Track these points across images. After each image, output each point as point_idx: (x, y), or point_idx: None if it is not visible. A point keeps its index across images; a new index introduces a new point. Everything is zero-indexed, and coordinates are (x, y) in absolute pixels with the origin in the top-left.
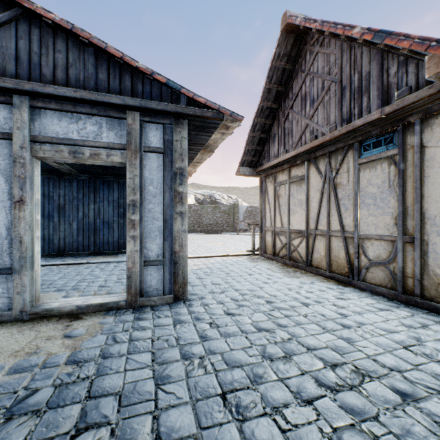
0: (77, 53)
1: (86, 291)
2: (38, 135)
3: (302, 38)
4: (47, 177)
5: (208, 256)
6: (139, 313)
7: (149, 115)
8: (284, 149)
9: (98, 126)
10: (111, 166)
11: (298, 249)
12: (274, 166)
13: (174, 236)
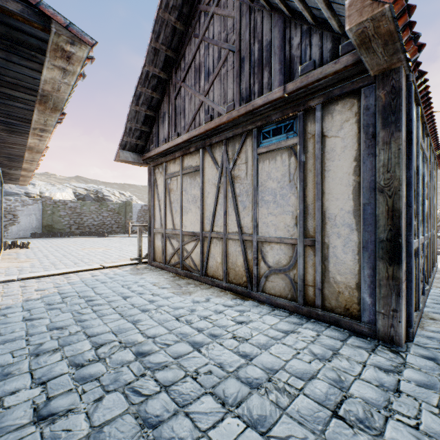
0: None
1: None
2: None
3: None
4: None
5: (71, 272)
6: None
7: None
8: (176, 132)
9: None
10: None
11: (192, 255)
12: (164, 152)
13: None
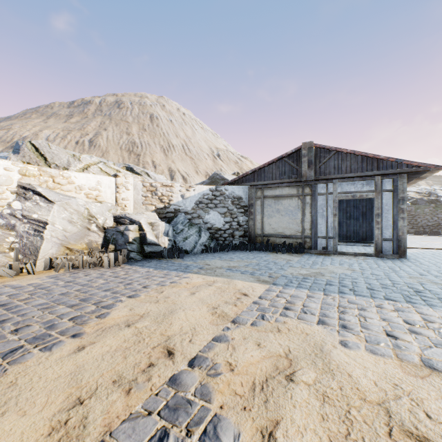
0: (354, 159)
1: None
2: (340, 192)
3: None
4: None
5: (422, 248)
6: (382, 258)
7: (385, 176)
8: None
9: (362, 184)
10: None
11: None
12: None
13: (398, 228)
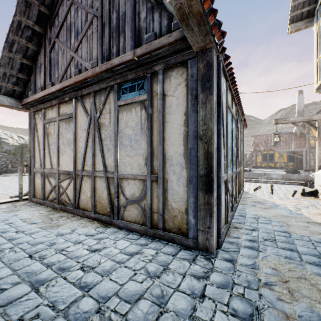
0: None
1: None
2: None
3: None
4: None
5: None
6: None
7: None
8: (51, 81)
9: None
10: None
11: (67, 191)
12: (42, 99)
13: None
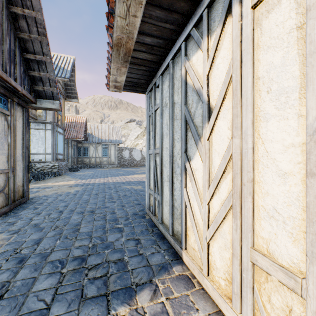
0: None
1: None
2: None
3: None
4: None
5: None
6: None
7: None
8: None
9: None
10: None
11: None
12: None
13: None
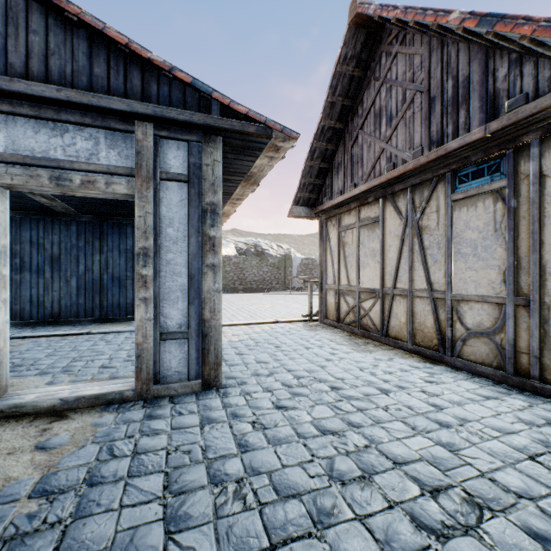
0: (61, 35)
1: (81, 375)
2: (3, 153)
3: (375, 34)
4: (35, 218)
5: (252, 323)
6: (153, 408)
7: (167, 128)
8: (352, 182)
9: (94, 141)
10: (122, 203)
11: (370, 313)
12: (338, 204)
13: (204, 297)
